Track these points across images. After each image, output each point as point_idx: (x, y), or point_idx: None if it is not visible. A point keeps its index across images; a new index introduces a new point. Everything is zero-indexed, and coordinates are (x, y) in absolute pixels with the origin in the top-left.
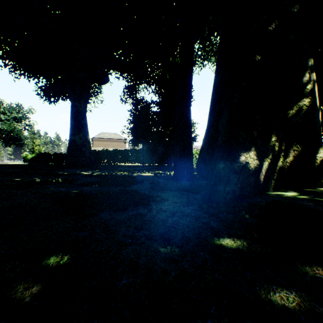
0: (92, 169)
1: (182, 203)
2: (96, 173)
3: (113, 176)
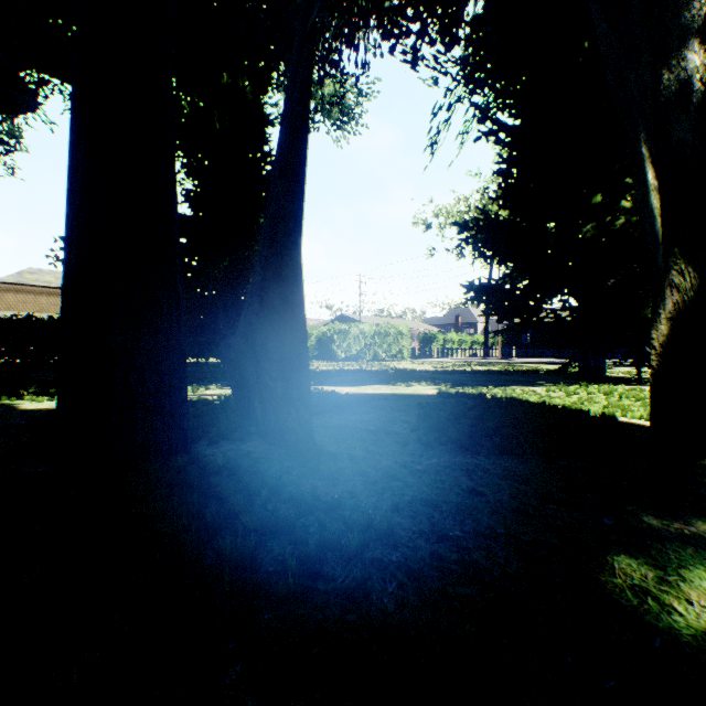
0: None
1: None
2: None
3: None
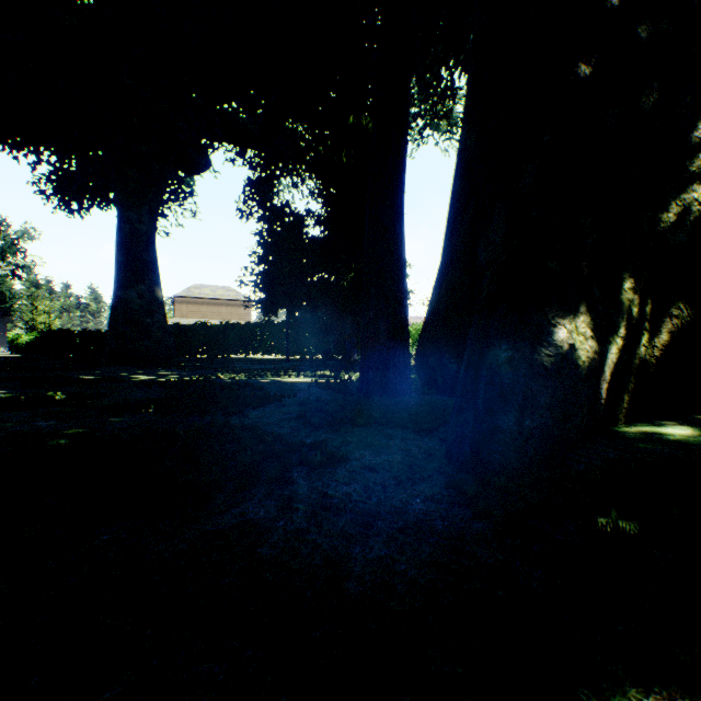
0: (165, 368)
1: (394, 471)
2: (168, 378)
3: (207, 384)
